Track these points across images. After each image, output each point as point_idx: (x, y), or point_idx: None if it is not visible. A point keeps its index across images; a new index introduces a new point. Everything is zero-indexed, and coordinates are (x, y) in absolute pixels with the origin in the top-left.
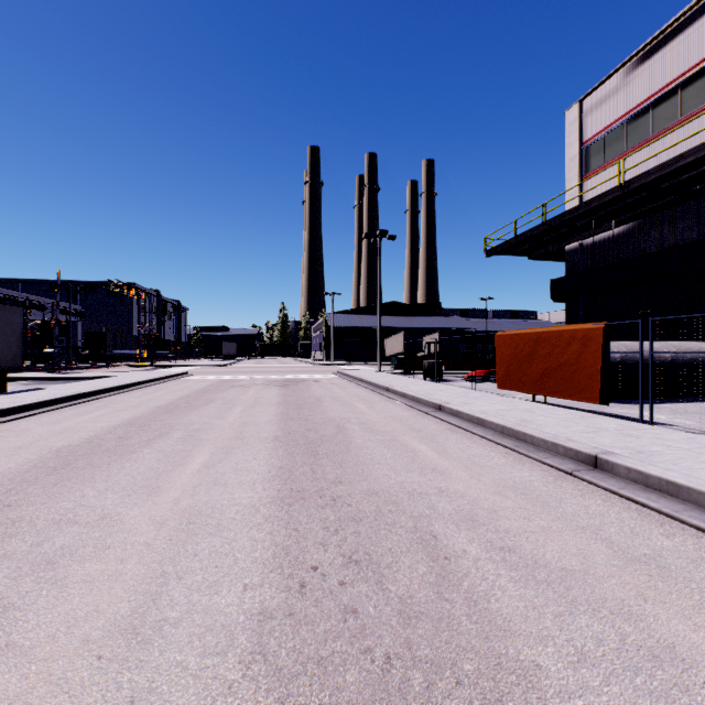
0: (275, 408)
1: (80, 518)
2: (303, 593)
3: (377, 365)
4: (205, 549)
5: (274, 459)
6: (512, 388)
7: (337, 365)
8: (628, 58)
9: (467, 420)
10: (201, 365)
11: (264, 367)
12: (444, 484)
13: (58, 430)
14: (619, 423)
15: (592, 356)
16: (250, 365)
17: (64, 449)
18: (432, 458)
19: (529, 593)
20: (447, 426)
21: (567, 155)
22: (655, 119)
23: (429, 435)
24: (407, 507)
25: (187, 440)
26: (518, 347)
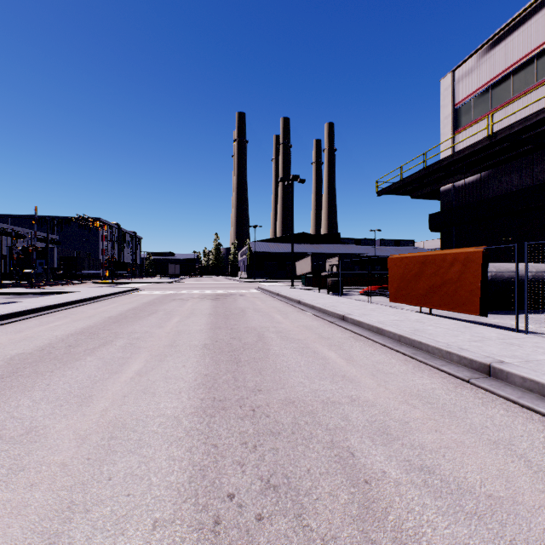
0: (207, 318)
1: (6, 432)
2: (216, 532)
3: (290, 282)
4: (121, 470)
5: (201, 367)
6: (402, 301)
7: (259, 282)
8: (493, 35)
9: (367, 329)
10: (151, 282)
11: (201, 284)
12: (354, 392)
13: (19, 338)
14: (499, 332)
15: (472, 275)
16: (190, 282)
17: (17, 357)
18: (341, 365)
19: (461, 531)
20: (351, 335)
21: (443, 115)
22: (515, 84)
23: (336, 343)
24: (322, 418)
25: (127, 347)
26: (407, 268)
